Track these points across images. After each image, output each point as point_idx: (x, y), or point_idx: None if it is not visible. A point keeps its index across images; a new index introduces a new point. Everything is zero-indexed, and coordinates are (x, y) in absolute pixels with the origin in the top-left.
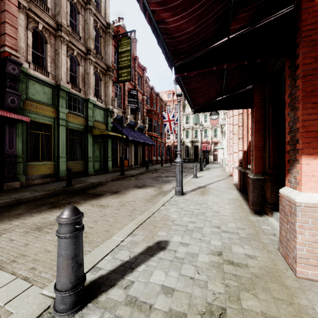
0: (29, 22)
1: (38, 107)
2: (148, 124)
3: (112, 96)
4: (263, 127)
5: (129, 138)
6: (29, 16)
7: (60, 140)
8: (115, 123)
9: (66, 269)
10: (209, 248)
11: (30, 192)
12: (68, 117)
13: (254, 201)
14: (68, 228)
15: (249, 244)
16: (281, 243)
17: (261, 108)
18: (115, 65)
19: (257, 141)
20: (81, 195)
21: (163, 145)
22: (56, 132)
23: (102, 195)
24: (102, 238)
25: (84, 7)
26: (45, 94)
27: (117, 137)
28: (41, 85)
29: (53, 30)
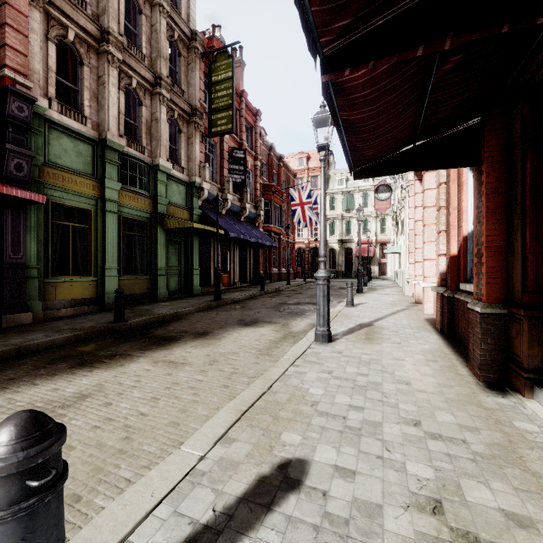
0: (50, 27)
1: (66, 179)
2: (265, 211)
3: (200, 161)
4: (504, 204)
5: (230, 234)
6: (51, 15)
7: (107, 239)
8: (205, 209)
9: None
10: (406, 486)
11: (46, 332)
12: (122, 196)
13: (484, 362)
14: None
15: (502, 478)
16: None
17: (500, 164)
18: (205, 105)
19: (491, 235)
20: (138, 339)
21: (290, 247)
22: (100, 224)
23: (176, 340)
24: (160, 443)
25: (151, 2)
26: (80, 155)
27: (208, 233)
28: (72, 139)
29: (95, 41)
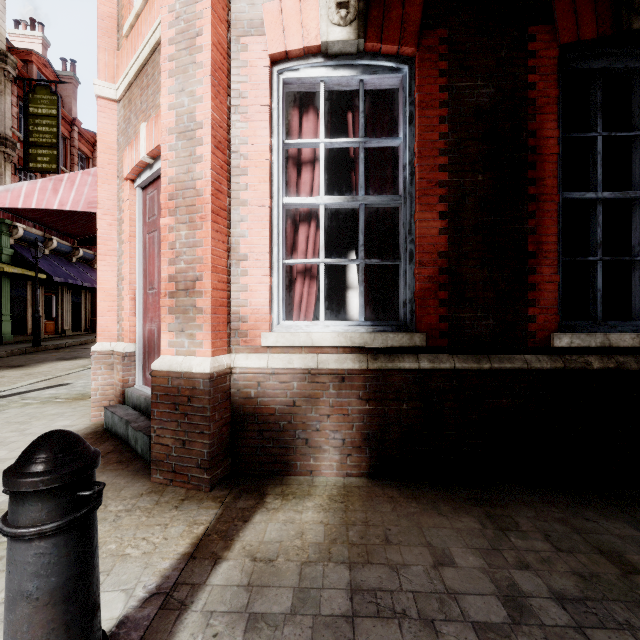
0: None
1: None
2: None
3: None
4: None
5: (54, 279)
6: None
7: None
8: (19, 248)
9: None
10: None
11: None
12: None
13: None
14: None
15: None
16: None
17: None
18: (19, 134)
19: None
20: None
21: None
22: None
23: None
24: None
25: None
26: None
27: (24, 276)
28: None
29: None
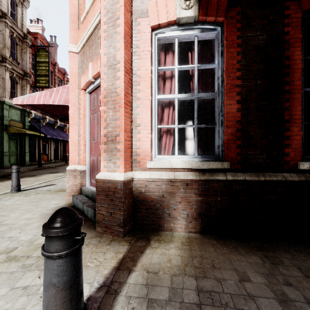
0: None
1: None
2: None
3: None
4: None
5: (47, 136)
6: None
7: None
8: (32, 122)
9: (15, 180)
10: None
11: None
12: None
13: None
14: (16, 170)
15: None
16: None
17: None
18: (32, 71)
19: None
20: (3, 178)
21: None
22: None
23: (21, 177)
24: None
25: None
26: None
27: (34, 135)
28: None
29: None
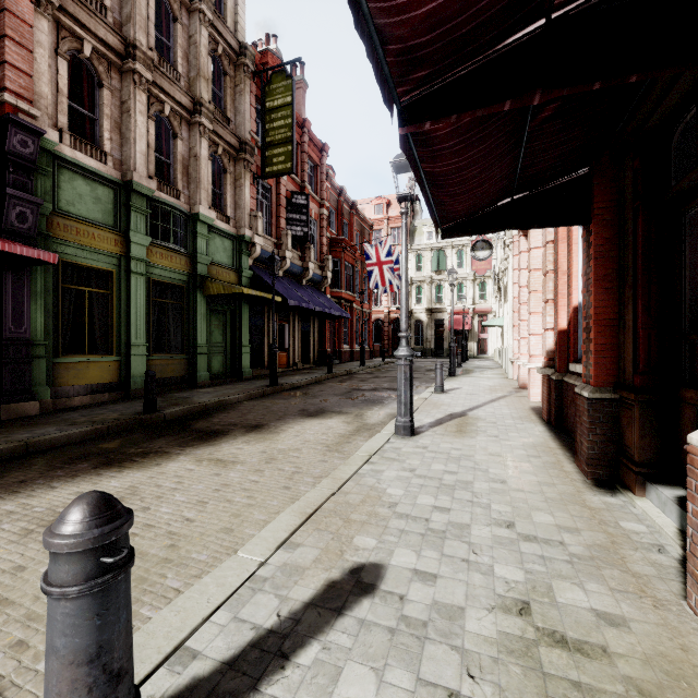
0: (60, 38)
1: (81, 232)
2: (333, 273)
3: (251, 208)
4: (615, 270)
5: (289, 302)
6: (61, 24)
7: (133, 308)
8: (257, 270)
9: (70, 696)
10: (492, 589)
11: (58, 425)
12: (152, 254)
13: (593, 456)
14: (76, 568)
15: (598, 579)
16: (697, 582)
17: (610, 224)
18: (257, 138)
19: (600, 306)
20: (176, 434)
21: (365, 318)
22: (124, 288)
23: (223, 434)
24: (212, 550)
25: (188, 7)
26: (98, 202)
27: (261, 300)
28: (89, 181)
29: (117, 56)
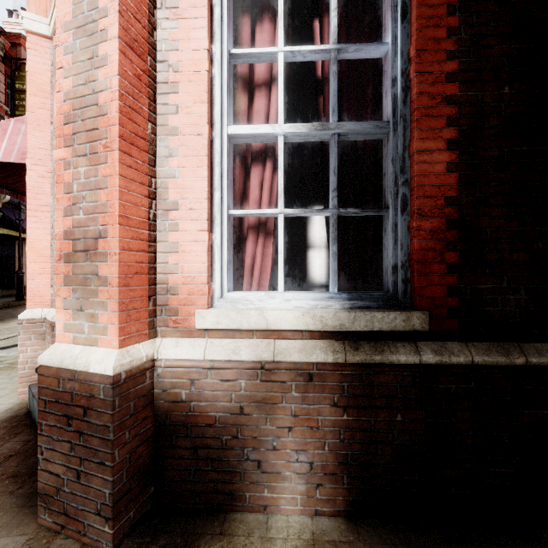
0: None
1: None
2: None
3: None
4: None
5: None
6: None
7: None
8: (7, 211)
9: None
10: None
11: None
12: None
13: None
14: None
15: None
16: None
17: None
18: (7, 108)
19: None
20: None
21: None
22: None
23: None
24: None
25: None
26: None
27: (10, 236)
28: None
29: None
